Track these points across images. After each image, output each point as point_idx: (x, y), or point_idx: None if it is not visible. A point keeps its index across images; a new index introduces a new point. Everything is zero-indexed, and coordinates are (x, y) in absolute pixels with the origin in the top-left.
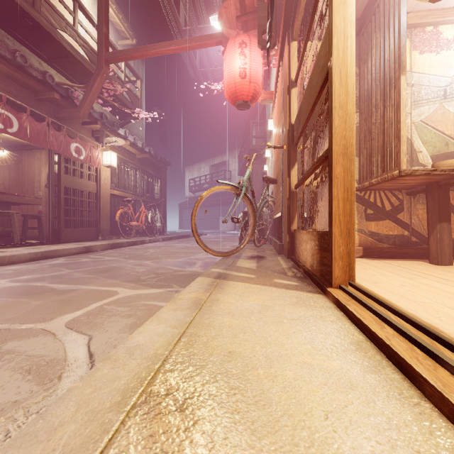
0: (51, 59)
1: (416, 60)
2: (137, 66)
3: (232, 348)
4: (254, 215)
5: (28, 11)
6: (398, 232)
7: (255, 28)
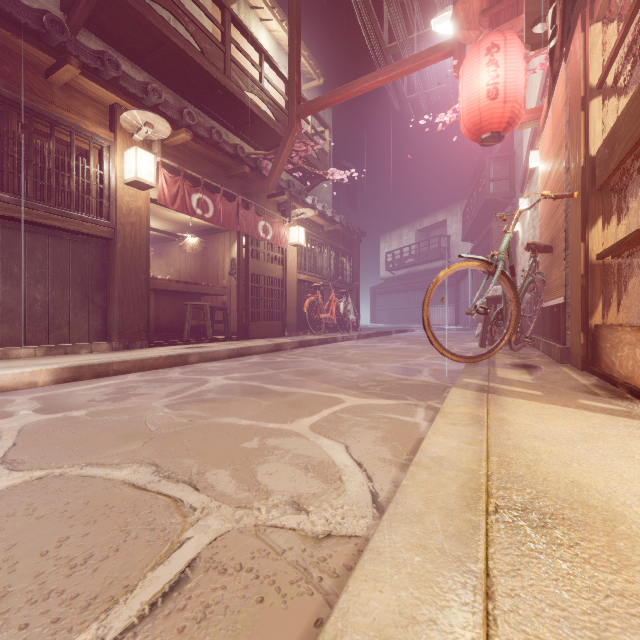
0: (237, 128)
1: None
2: (323, 111)
3: (572, 478)
4: (515, 302)
5: (220, 81)
6: None
7: (512, 17)
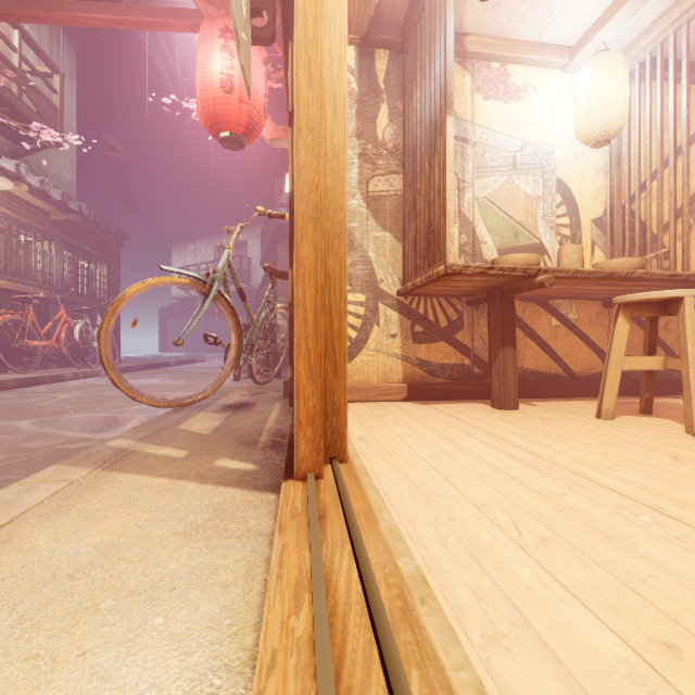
0: None
1: (479, 108)
2: (57, 49)
3: None
4: (240, 331)
5: None
6: (456, 360)
7: None
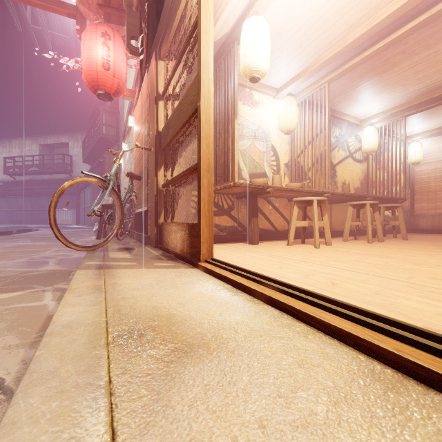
0: None
1: (241, 108)
2: None
3: (153, 305)
4: (121, 209)
5: None
6: (231, 224)
7: (119, 24)
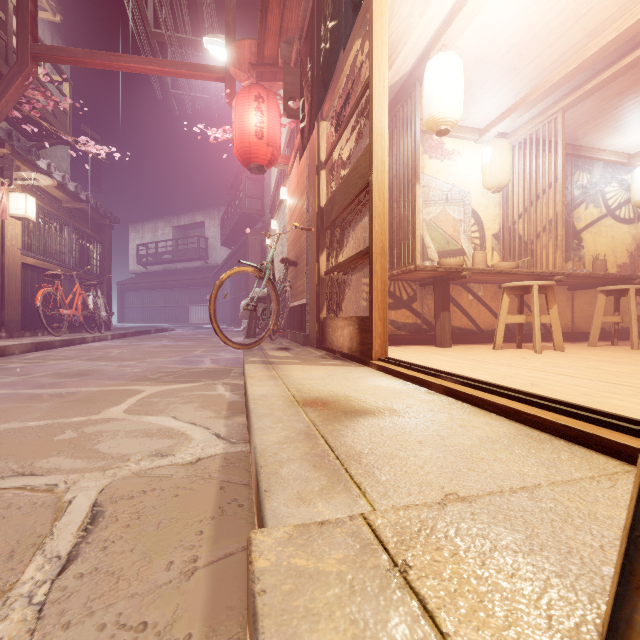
0: None
1: (426, 163)
2: None
3: (329, 389)
4: (277, 302)
5: None
6: (413, 320)
7: (272, 80)
